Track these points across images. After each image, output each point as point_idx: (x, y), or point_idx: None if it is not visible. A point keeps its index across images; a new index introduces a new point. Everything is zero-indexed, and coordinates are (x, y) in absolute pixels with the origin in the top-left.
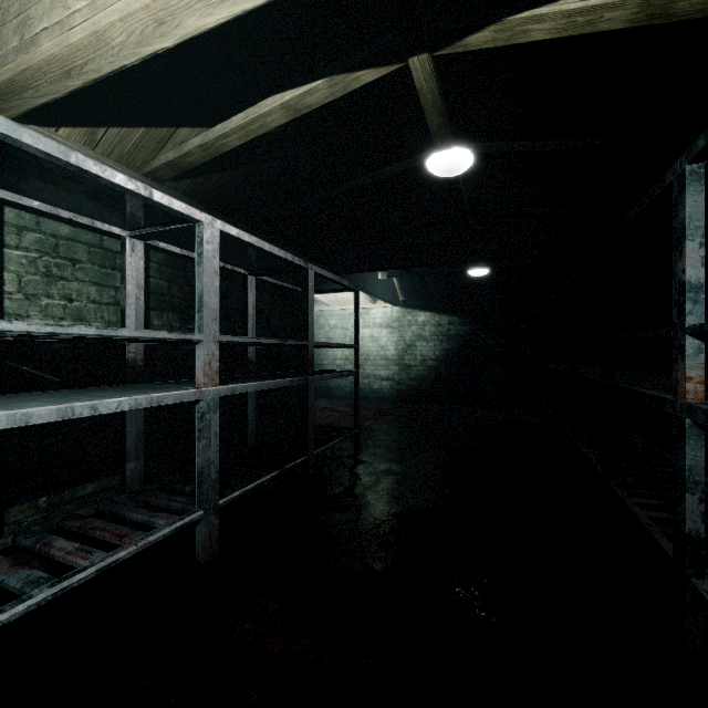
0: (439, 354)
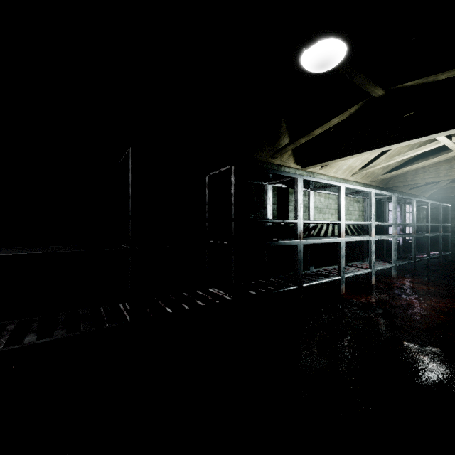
0: None
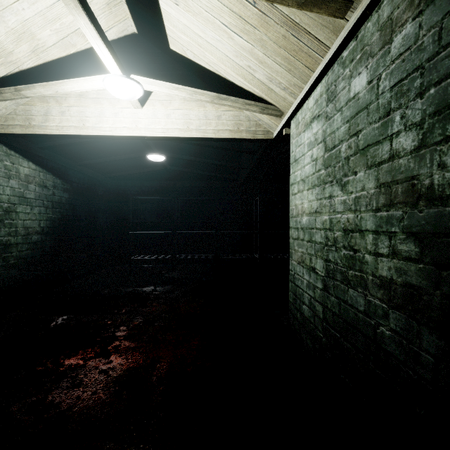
0: (45, 225)
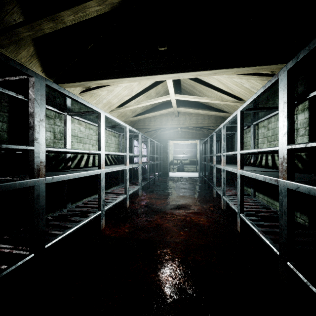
0: None
